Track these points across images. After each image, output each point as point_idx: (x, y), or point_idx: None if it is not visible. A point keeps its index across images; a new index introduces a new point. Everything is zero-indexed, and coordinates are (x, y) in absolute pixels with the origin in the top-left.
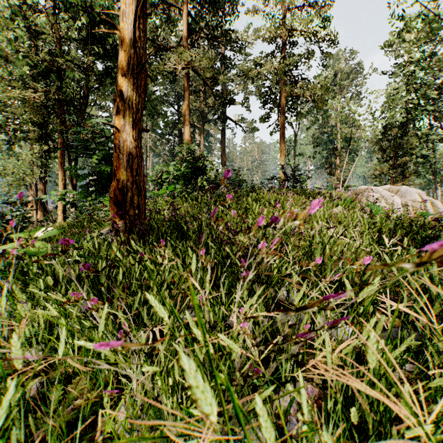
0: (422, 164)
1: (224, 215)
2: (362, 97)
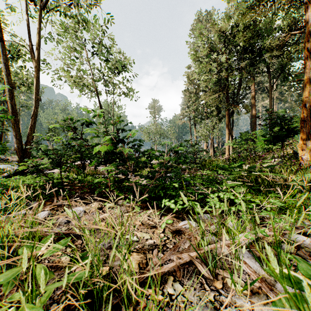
0: None
1: None
2: None
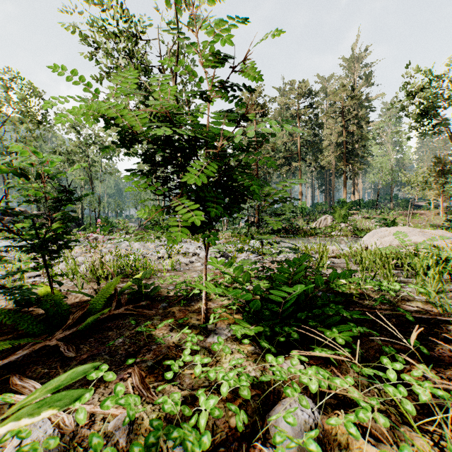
0: None
1: None
2: None
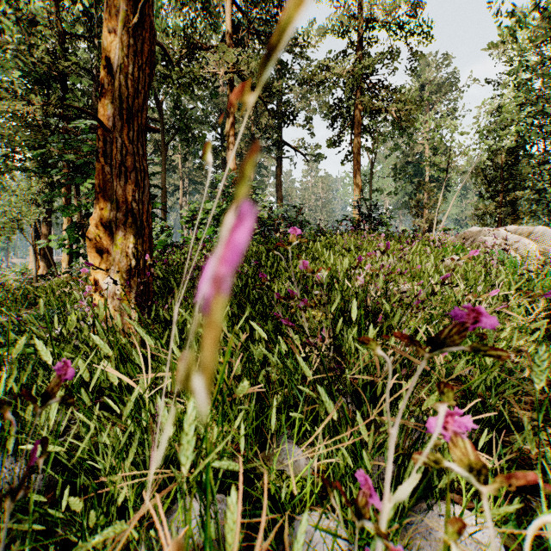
0: (537, 201)
1: (281, 268)
2: (456, 117)
